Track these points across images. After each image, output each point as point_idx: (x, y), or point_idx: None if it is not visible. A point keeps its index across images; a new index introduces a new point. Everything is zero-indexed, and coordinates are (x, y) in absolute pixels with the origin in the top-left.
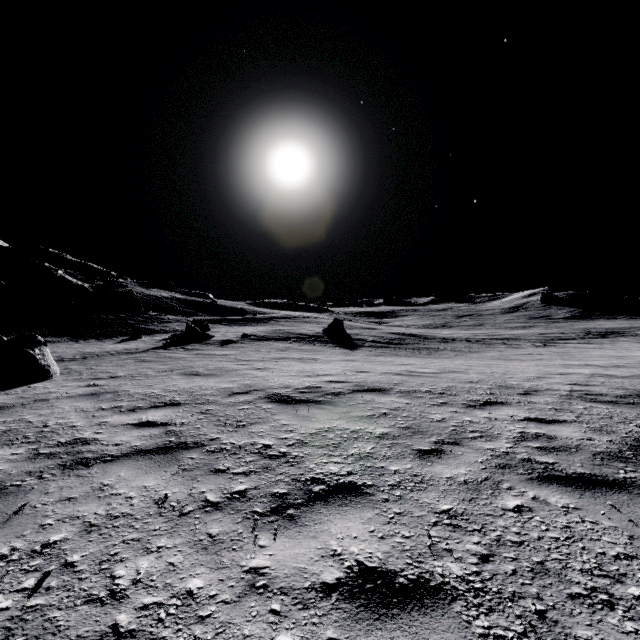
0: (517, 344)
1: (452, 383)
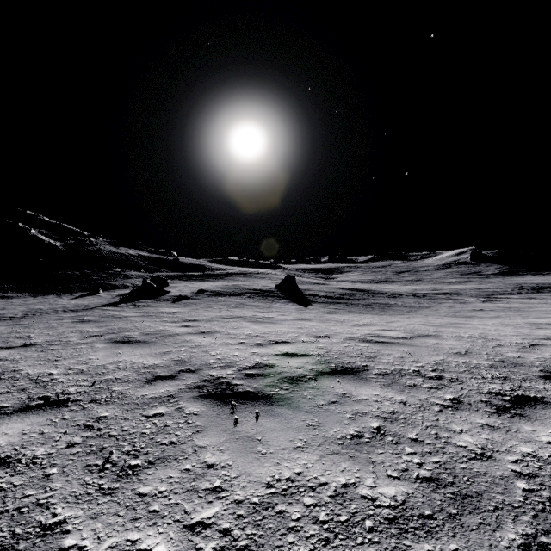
0: (463, 299)
1: (438, 356)
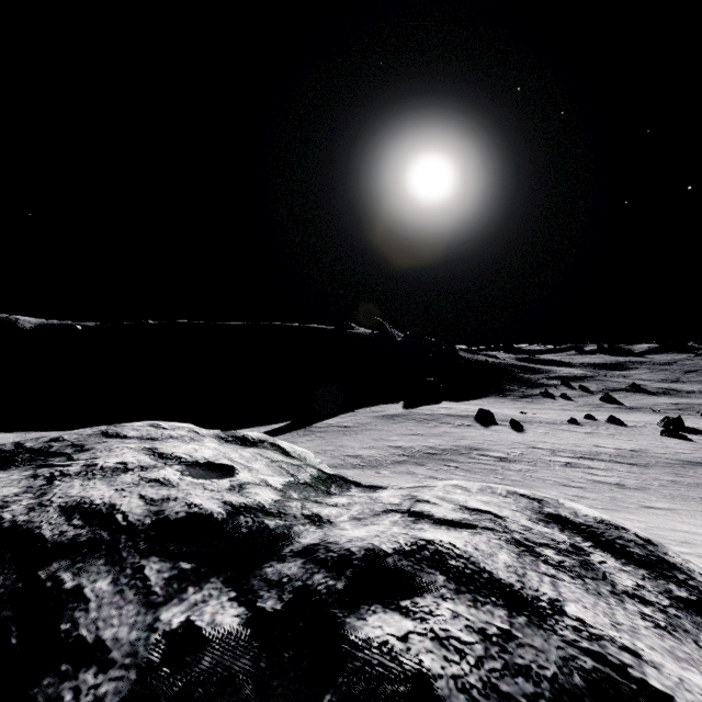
0: None
1: None
